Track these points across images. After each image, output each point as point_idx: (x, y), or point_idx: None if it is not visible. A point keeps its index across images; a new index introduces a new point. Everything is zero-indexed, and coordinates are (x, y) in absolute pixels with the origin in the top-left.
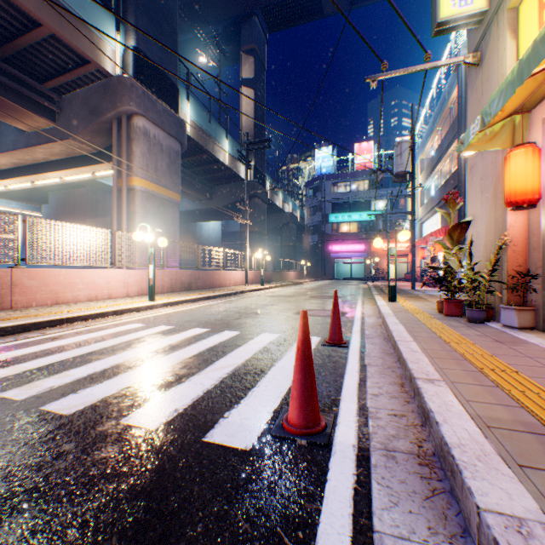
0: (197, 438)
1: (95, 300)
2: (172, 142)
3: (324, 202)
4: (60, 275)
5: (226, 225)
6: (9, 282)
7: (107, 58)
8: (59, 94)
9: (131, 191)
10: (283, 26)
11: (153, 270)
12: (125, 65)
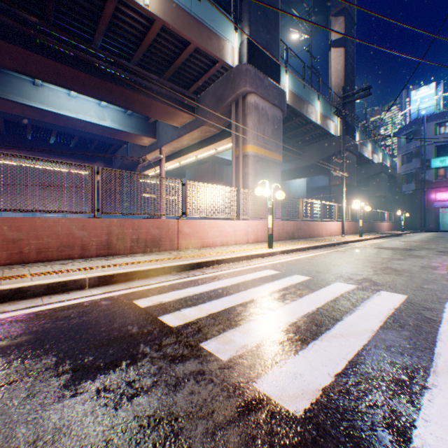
0: None
1: (226, 245)
2: (274, 111)
3: (423, 146)
4: (205, 225)
5: (309, 181)
6: (176, 229)
7: (228, 54)
8: (196, 95)
9: (245, 157)
10: None
11: (271, 220)
12: (240, 56)
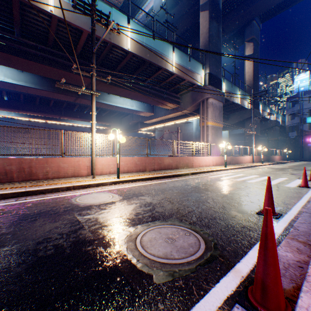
0: (282, 186)
1: (206, 166)
2: (219, 104)
3: (301, 110)
4: (199, 158)
5: (230, 130)
6: (192, 160)
7: (200, 81)
8: (179, 95)
9: (206, 126)
10: (271, 17)
11: (225, 157)
12: (204, 81)
